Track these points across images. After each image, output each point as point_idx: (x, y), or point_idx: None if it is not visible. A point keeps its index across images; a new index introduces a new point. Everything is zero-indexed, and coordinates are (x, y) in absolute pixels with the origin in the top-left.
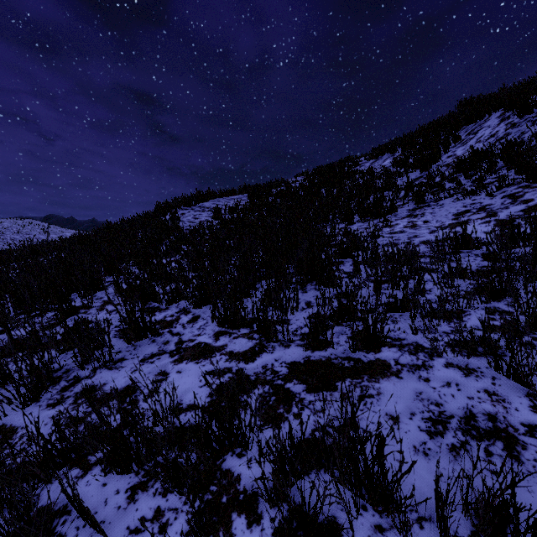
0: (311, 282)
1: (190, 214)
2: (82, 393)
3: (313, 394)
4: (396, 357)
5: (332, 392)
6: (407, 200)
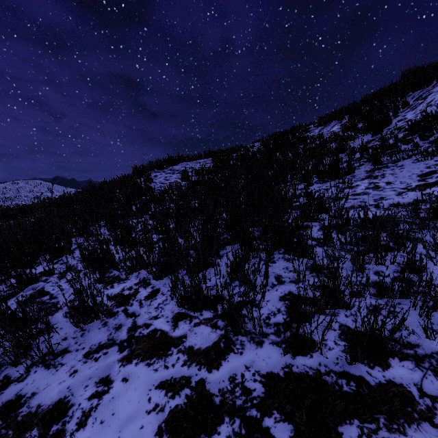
0: (278, 249)
1: (161, 176)
2: (3, 409)
3: None
4: (417, 381)
5: None
6: (362, 162)
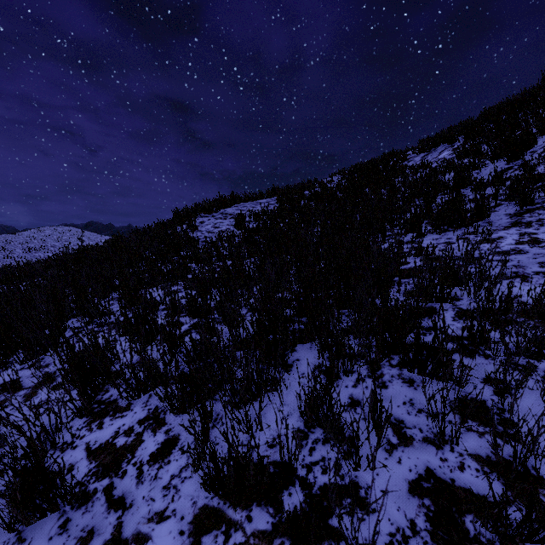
0: (388, 356)
1: (209, 222)
2: None
3: None
4: None
5: None
6: (498, 201)
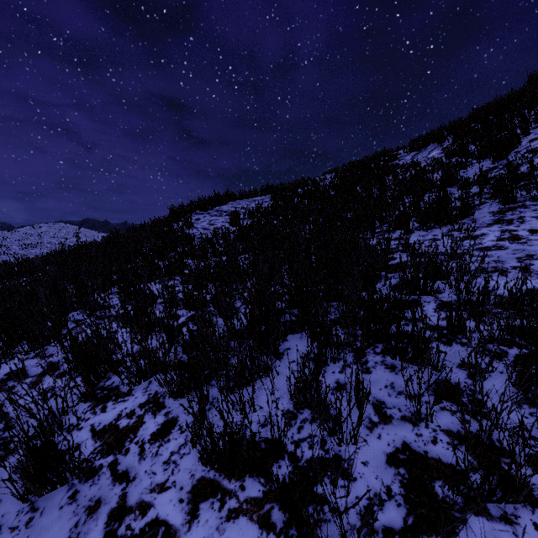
0: (373, 345)
1: (205, 219)
2: None
3: None
4: None
5: None
6: (483, 199)
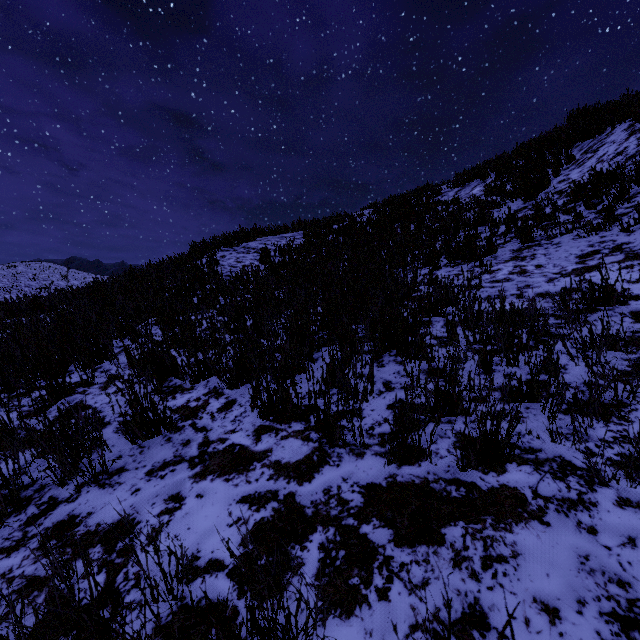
0: (389, 351)
1: (231, 256)
2: (55, 529)
3: (406, 550)
4: (533, 484)
5: (437, 547)
6: (508, 238)
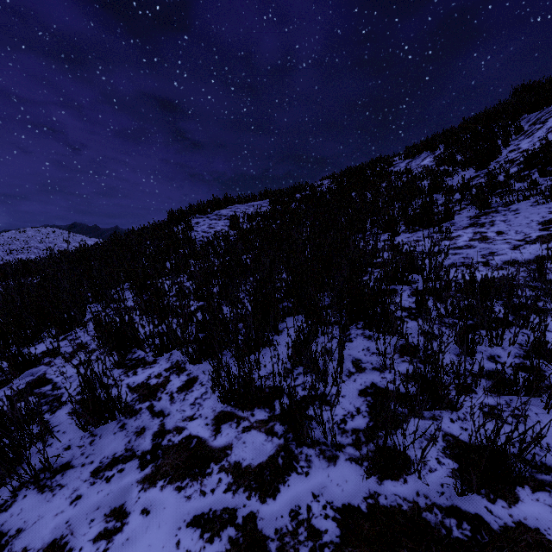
0: (356, 322)
1: (204, 223)
2: None
3: None
4: None
5: None
6: (464, 205)
